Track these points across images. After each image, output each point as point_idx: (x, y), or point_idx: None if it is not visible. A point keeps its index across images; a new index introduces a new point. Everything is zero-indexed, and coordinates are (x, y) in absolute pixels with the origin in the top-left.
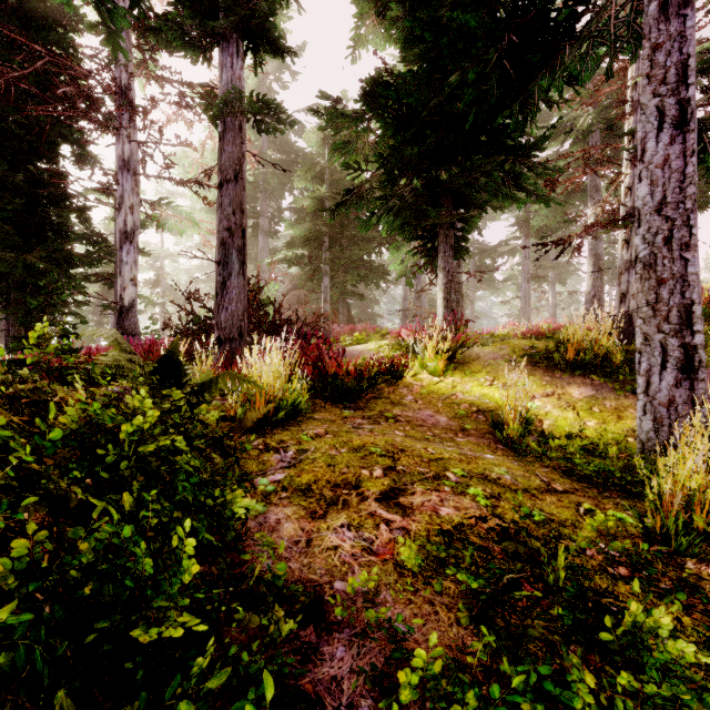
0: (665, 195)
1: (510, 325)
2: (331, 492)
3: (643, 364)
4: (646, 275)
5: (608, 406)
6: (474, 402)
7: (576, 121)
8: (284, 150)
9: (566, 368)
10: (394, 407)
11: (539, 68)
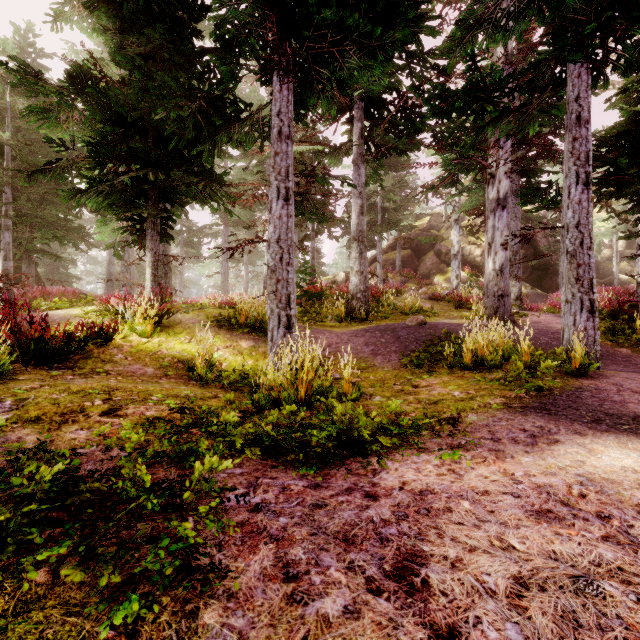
0: (280, 235)
1: (212, 296)
2: (60, 417)
3: (271, 325)
4: (272, 276)
5: (261, 351)
6: (176, 355)
7: None
8: None
9: (240, 329)
10: (105, 364)
11: (221, 129)
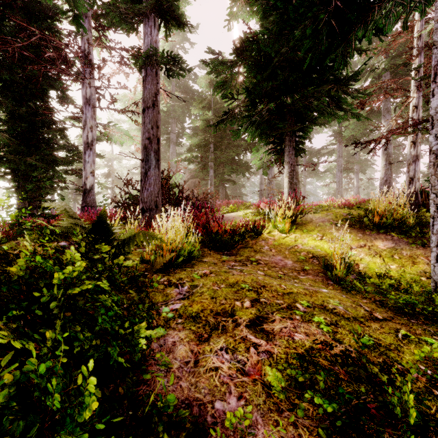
0: None
1: (330, 200)
2: (213, 318)
3: (436, 226)
4: (437, 163)
5: (405, 255)
6: (310, 251)
7: (374, 66)
8: (185, 91)
9: (373, 228)
10: (256, 254)
11: (356, 23)
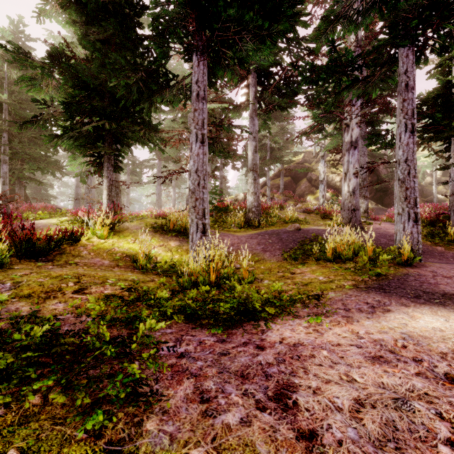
0: (198, 167)
1: (150, 210)
2: (45, 294)
3: (191, 230)
4: (192, 196)
5: (184, 249)
6: (124, 251)
7: None
8: None
9: (169, 233)
10: (75, 258)
11: (156, 93)
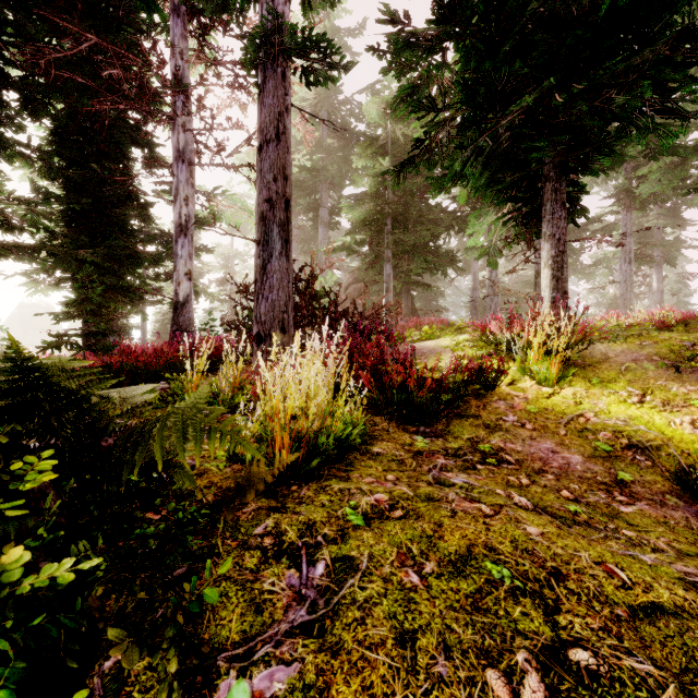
0: None
1: (612, 315)
2: None
3: None
4: None
5: None
6: (620, 430)
7: None
8: (344, 136)
9: None
10: (490, 435)
11: None
